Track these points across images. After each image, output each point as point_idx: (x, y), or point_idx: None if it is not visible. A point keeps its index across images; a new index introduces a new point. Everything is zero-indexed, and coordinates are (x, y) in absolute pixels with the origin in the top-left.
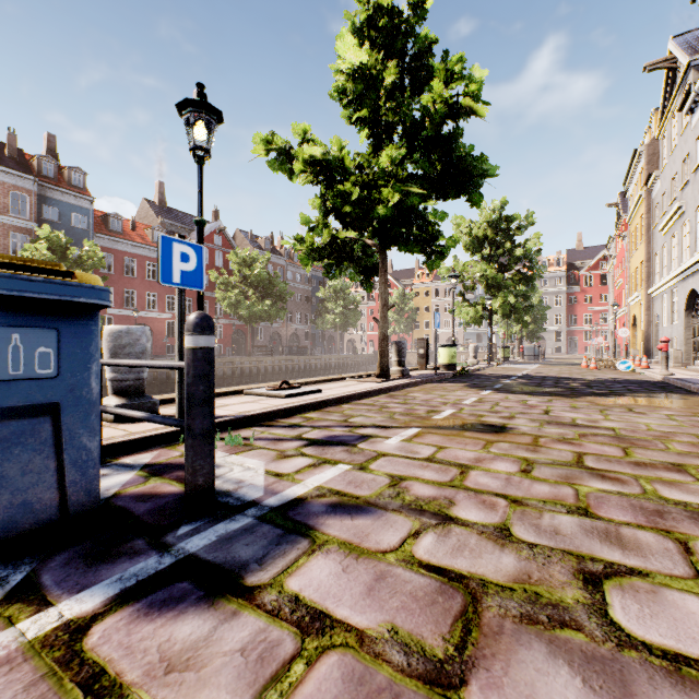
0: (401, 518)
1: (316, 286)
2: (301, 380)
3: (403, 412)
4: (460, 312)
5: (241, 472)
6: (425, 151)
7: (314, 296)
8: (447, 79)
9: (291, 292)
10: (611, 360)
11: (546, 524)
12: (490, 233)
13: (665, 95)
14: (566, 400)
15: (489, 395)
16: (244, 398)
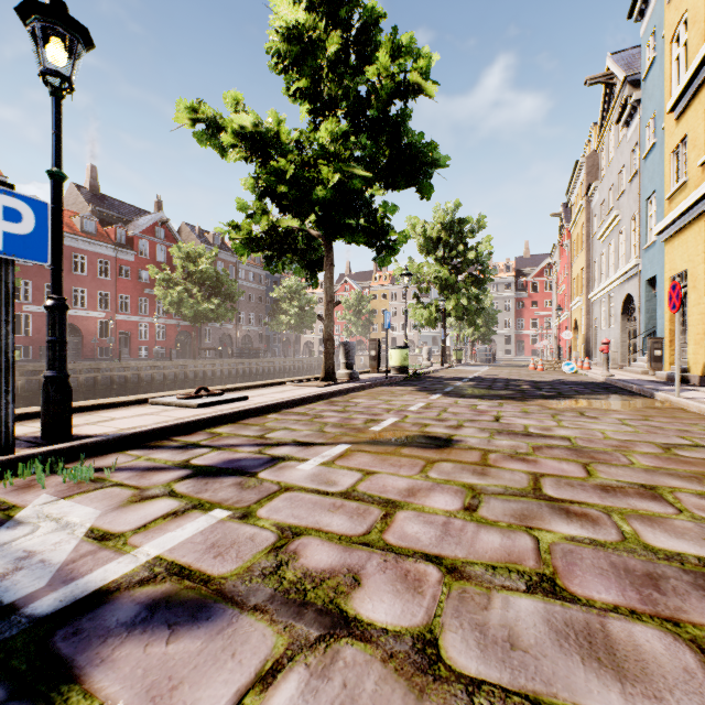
0: (260, 628)
1: (270, 286)
2: (231, 385)
3: (337, 422)
4: (415, 314)
5: (46, 534)
6: (372, 132)
7: (268, 296)
8: (394, 52)
9: (241, 290)
10: (556, 362)
11: (497, 623)
12: (444, 235)
13: (603, 110)
14: (517, 404)
15: (438, 400)
16: (145, 408)
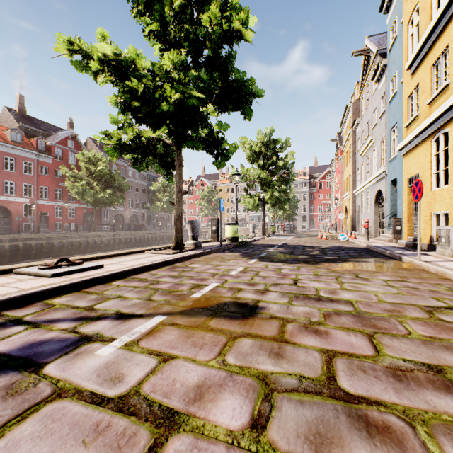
0: None
1: (150, 182)
2: (98, 254)
3: (167, 289)
4: (245, 202)
5: None
6: (207, 68)
7: (149, 189)
8: (222, 7)
9: (128, 185)
10: (334, 233)
11: None
12: (264, 149)
13: (363, 72)
14: (310, 267)
15: (254, 264)
16: (4, 278)
